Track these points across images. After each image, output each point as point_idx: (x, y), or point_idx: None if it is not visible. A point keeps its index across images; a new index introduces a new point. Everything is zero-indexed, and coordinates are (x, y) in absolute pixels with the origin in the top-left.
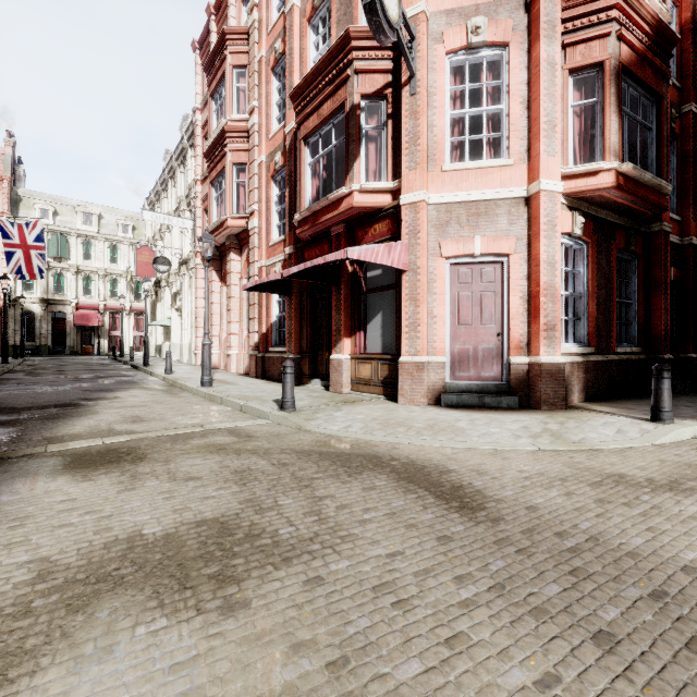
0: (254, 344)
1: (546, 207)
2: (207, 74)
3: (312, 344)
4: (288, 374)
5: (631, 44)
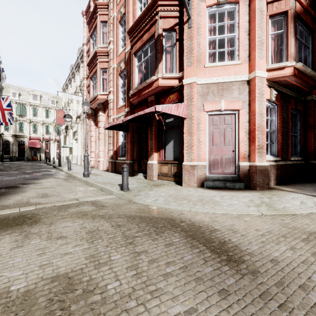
0: (110, 156)
1: (258, 85)
2: (88, 26)
3: (138, 156)
4: (124, 171)
5: (301, 2)
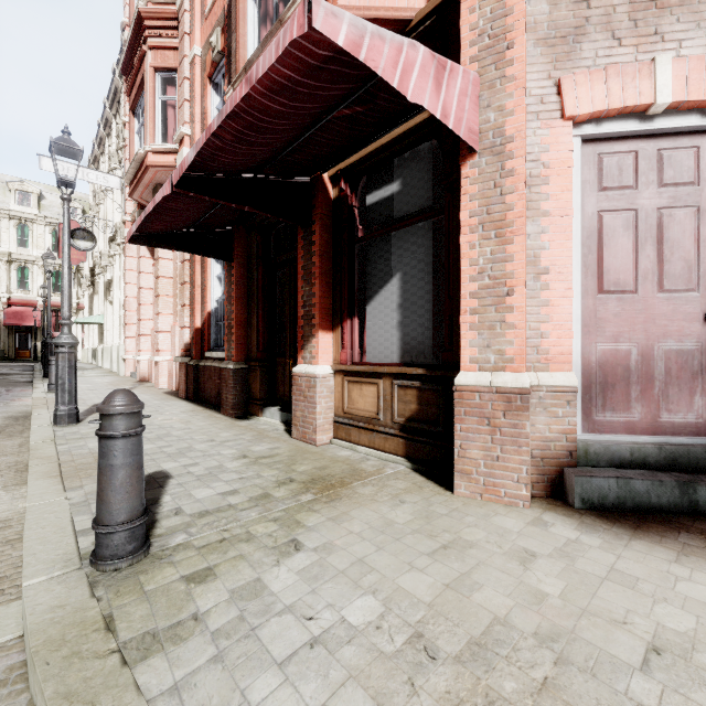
0: (183, 346)
1: None
2: None
3: (266, 345)
4: (111, 438)
5: None
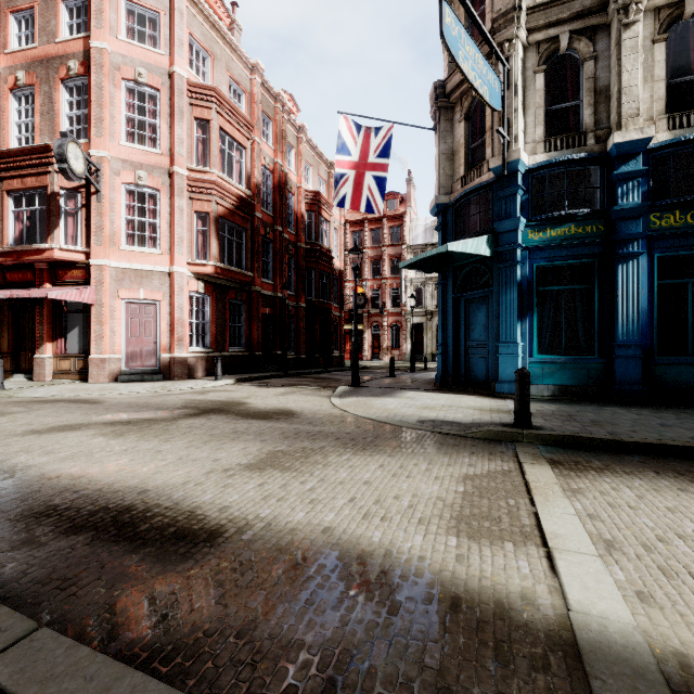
0: None
1: (178, 280)
2: None
3: (14, 346)
4: None
5: (225, 206)
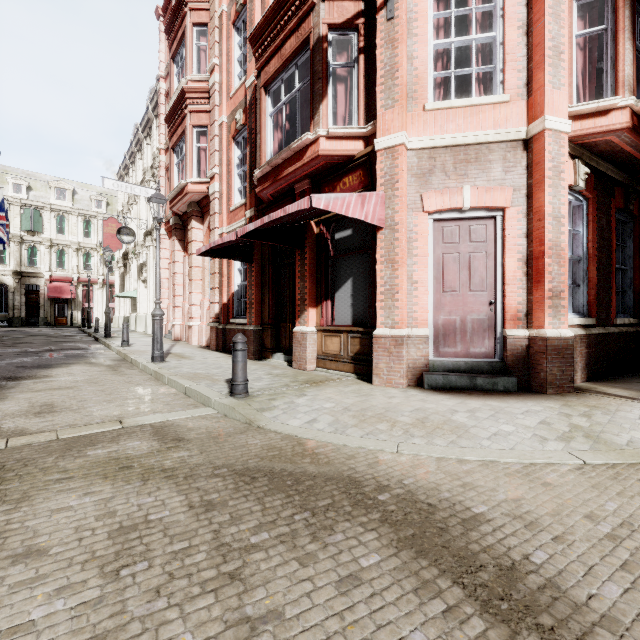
0: (214, 315)
1: (551, 149)
2: (168, 36)
3: (274, 315)
4: (238, 351)
5: None
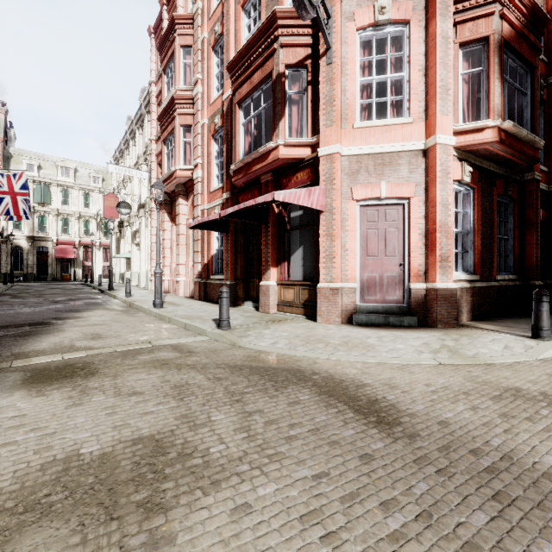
0: (198, 273)
1: (440, 158)
2: (160, 53)
3: (245, 273)
4: (224, 297)
5: (511, 22)
